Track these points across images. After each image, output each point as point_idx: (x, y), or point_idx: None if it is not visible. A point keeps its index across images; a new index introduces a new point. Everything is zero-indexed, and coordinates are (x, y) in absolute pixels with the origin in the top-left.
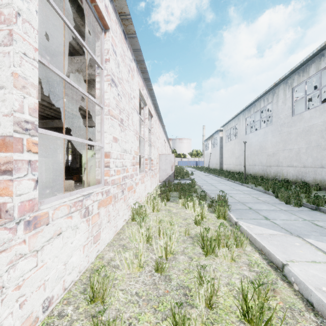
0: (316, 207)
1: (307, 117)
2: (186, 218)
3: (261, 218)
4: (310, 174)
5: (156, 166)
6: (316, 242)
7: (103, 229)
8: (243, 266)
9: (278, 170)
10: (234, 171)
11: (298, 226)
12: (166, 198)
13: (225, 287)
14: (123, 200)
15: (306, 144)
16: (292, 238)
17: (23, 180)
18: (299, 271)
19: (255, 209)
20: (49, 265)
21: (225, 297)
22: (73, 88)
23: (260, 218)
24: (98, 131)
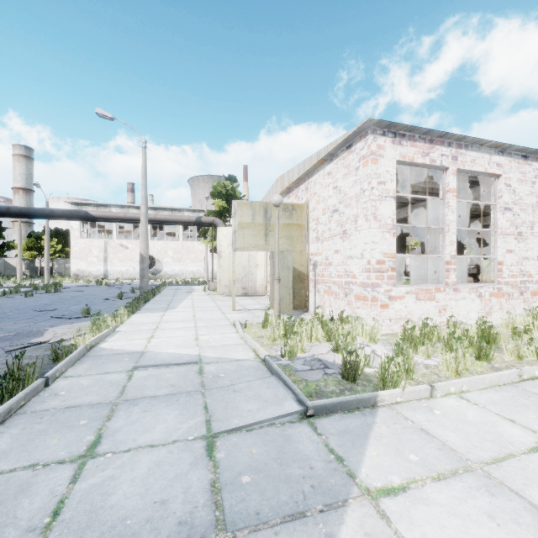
0: None
1: None
2: None
3: None
4: None
5: None
6: None
7: (494, 312)
8: None
9: None
10: None
11: None
12: None
13: None
14: (522, 301)
15: None
16: None
17: (452, 274)
18: None
19: None
20: (460, 308)
21: None
22: None
23: None
24: (493, 247)
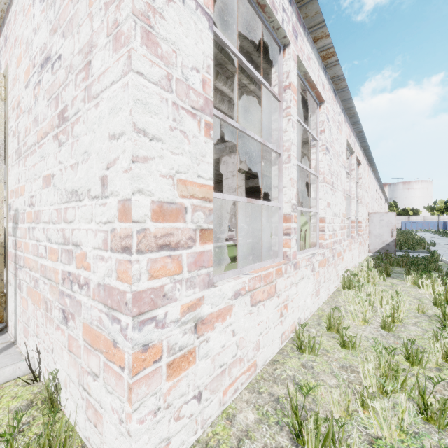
0: None
1: None
2: (419, 298)
3: None
4: None
5: (364, 230)
6: None
7: (321, 288)
8: None
9: None
10: None
11: None
12: (385, 273)
13: None
14: (333, 266)
15: None
16: None
17: (293, 239)
18: None
19: None
20: (299, 296)
21: None
22: (269, 151)
23: None
24: (313, 198)
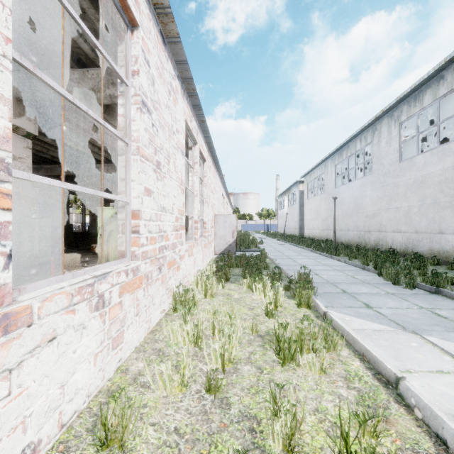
0: (435, 288)
1: (420, 163)
2: (253, 306)
3: (360, 305)
4: (424, 243)
5: (210, 232)
6: (441, 342)
7: (128, 327)
8: (337, 380)
9: (381, 237)
10: (320, 238)
11: (413, 317)
12: (225, 278)
13: (313, 415)
14: (160, 282)
15: (419, 201)
16: (406, 336)
17: None
18: (421, 387)
19: (352, 293)
20: (32, 390)
21: (313, 433)
22: (88, 118)
23: (358, 306)
24: (122, 178)
